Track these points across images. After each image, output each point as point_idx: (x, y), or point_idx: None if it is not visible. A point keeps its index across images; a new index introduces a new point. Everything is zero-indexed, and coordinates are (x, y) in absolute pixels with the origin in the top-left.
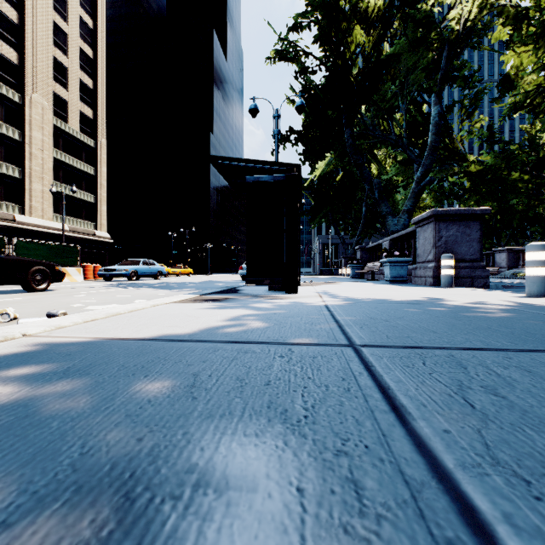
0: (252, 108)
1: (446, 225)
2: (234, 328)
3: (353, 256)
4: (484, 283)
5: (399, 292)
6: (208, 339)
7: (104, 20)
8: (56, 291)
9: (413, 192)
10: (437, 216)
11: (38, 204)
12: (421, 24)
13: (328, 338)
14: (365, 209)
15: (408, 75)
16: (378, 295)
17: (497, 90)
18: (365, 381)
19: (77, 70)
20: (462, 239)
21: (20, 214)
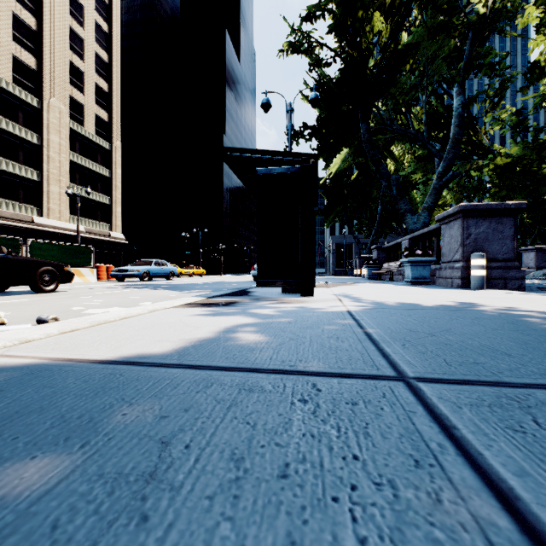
0: (264, 103)
1: (476, 221)
2: (239, 344)
3: (369, 256)
4: (518, 284)
5: (427, 295)
6: (201, 363)
7: (119, 24)
8: (65, 292)
9: (434, 188)
10: (465, 212)
11: (56, 206)
12: (443, 10)
13: (364, 364)
14: (381, 207)
15: (428, 65)
16: (405, 299)
17: (525, 79)
18: (460, 472)
19: (92, 74)
20: (494, 237)
21: (39, 216)
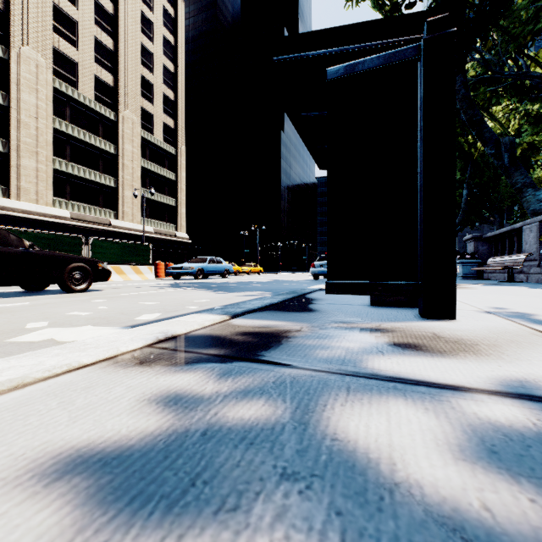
0: None
1: None
2: None
3: None
4: None
5: None
6: None
7: (183, 35)
8: (96, 292)
9: None
10: None
11: (129, 210)
12: None
13: None
14: (467, 192)
15: None
16: None
17: None
18: None
19: (160, 85)
20: None
21: (115, 219)
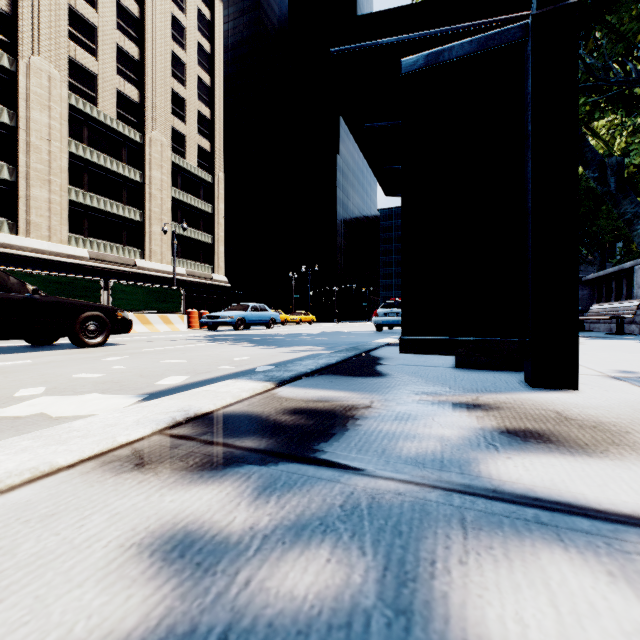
0: None
1: None
2: None
3: None
4: None
5: None
6: None
7: (221, 41)
8: (115, 347)
9: None
10: None
11: (157, 248)
12: None
13: None
14: None
15: None
16: None
17: None
18: None
19: (194, 100)
20: None
21: (141, 258)
